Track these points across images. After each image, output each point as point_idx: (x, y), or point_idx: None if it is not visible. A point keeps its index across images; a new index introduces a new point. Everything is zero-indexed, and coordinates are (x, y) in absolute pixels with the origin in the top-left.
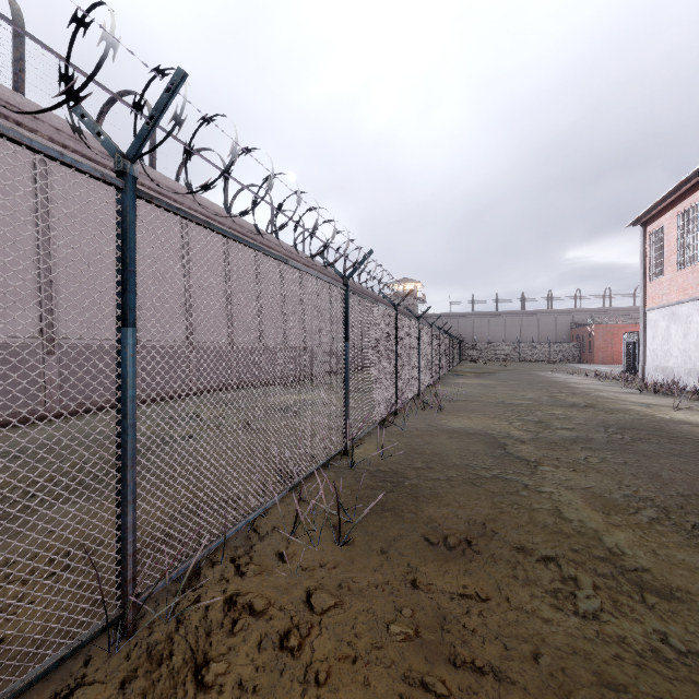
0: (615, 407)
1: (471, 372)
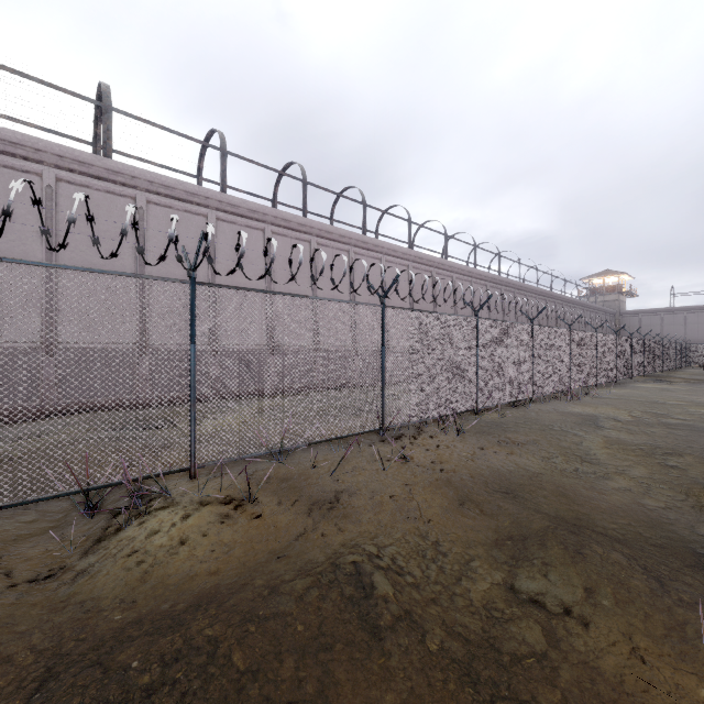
0: None
1: (685, 379)
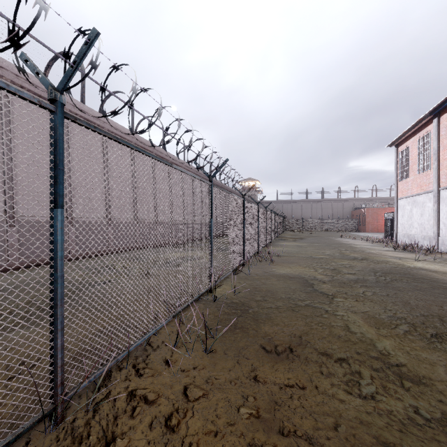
0: (380, 260)
1: (290, 238)
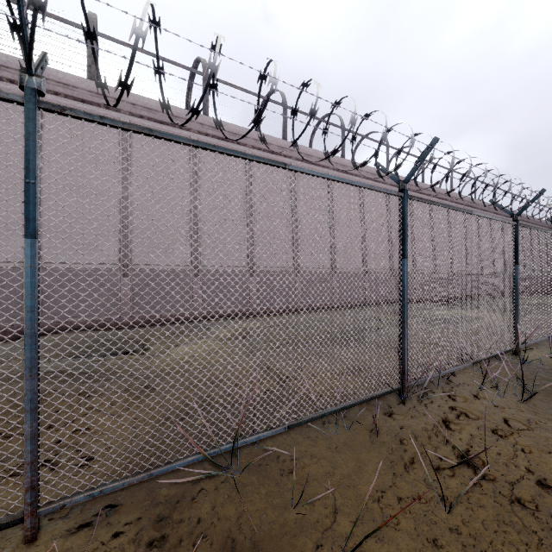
0: None
1: None
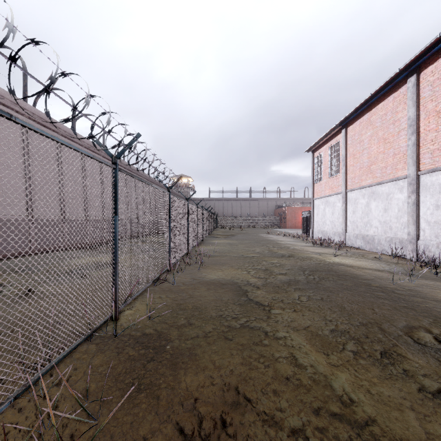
0: (304, 256)
1: (222, 235)
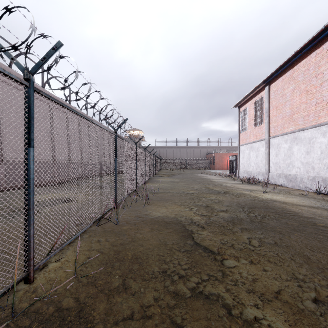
0: (238, 193)
1: (165, 174)
